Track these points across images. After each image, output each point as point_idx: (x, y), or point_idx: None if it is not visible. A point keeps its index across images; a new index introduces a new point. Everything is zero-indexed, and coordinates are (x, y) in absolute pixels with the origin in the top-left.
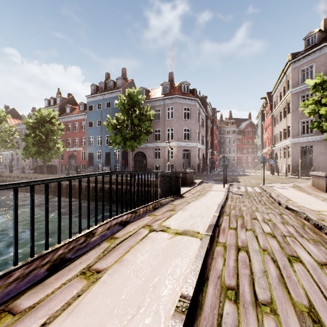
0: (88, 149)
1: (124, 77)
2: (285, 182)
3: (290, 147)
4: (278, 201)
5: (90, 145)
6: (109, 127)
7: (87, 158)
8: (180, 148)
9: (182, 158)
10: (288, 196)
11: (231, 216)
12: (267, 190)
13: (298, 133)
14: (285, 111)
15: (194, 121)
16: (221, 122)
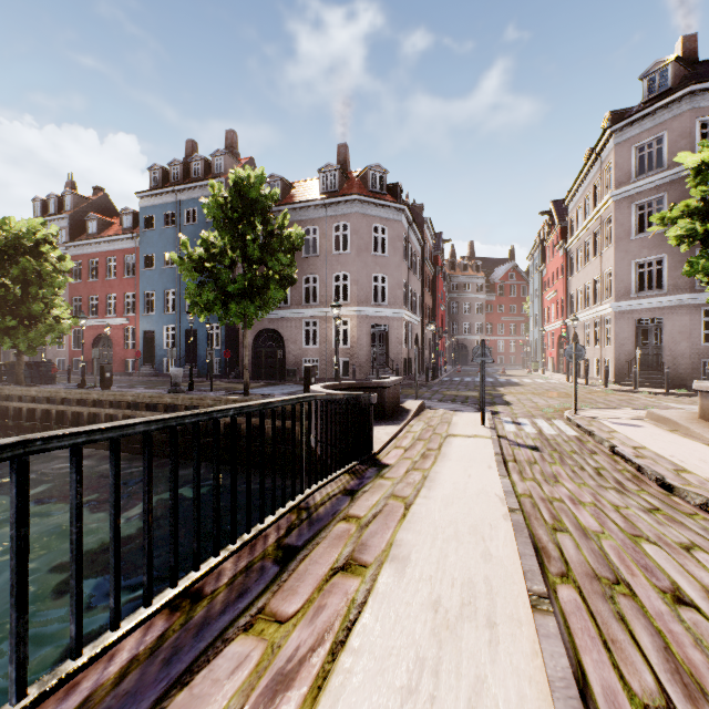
0: (141, 322)
1: (233, 153)
2: (613, 402)
3: (613, 321)
4: (659, 477)
5: (148, 312)
6: (185, 267)
7: (140, 343)
8: (365, 321)
9: (368, 345)
10: (667, 455)
11: (580, 582)
12: (595, 431)
13: (630, 290)
14: (598, 239)
15: (398, 259)
16: (453, 266)
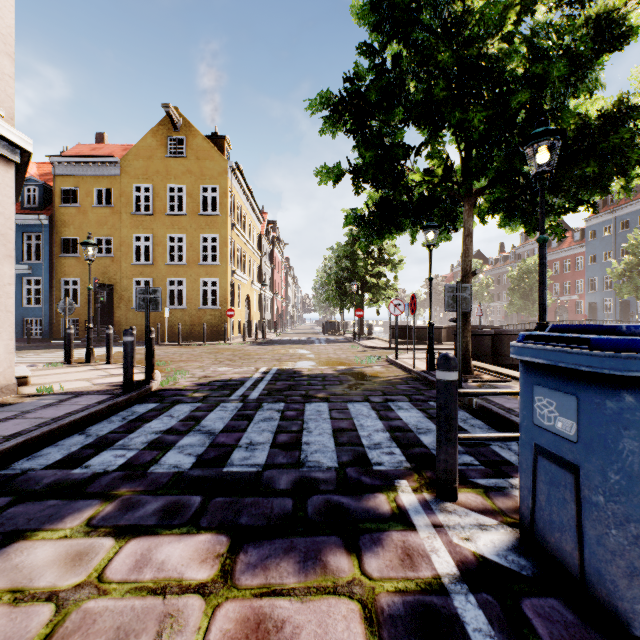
0: (586, 297)
1: None
2: None
3: None
4: None
5: (591, 290)
6: (613, 275)
7: (585, 310)
8: None
9: None
10: None
11: None
12: None
13: None
14: None
15: None
16: None
